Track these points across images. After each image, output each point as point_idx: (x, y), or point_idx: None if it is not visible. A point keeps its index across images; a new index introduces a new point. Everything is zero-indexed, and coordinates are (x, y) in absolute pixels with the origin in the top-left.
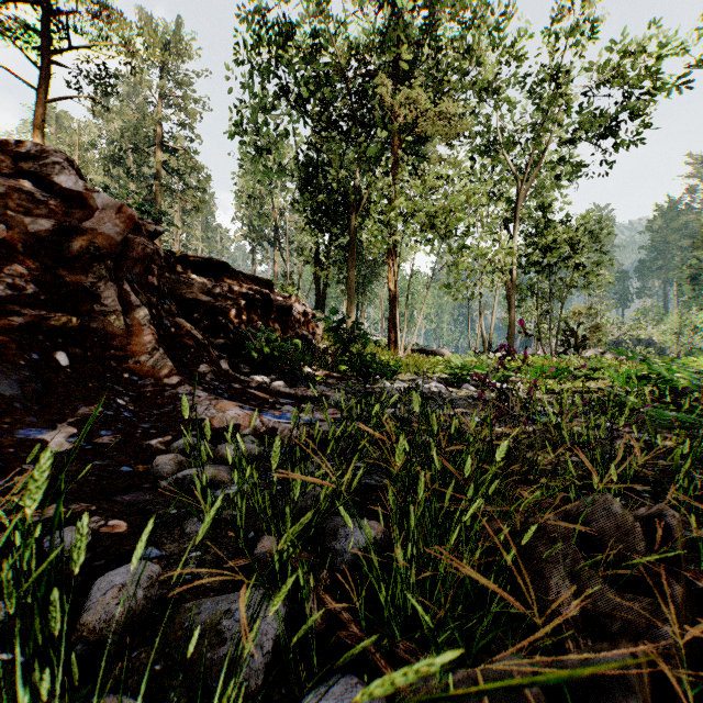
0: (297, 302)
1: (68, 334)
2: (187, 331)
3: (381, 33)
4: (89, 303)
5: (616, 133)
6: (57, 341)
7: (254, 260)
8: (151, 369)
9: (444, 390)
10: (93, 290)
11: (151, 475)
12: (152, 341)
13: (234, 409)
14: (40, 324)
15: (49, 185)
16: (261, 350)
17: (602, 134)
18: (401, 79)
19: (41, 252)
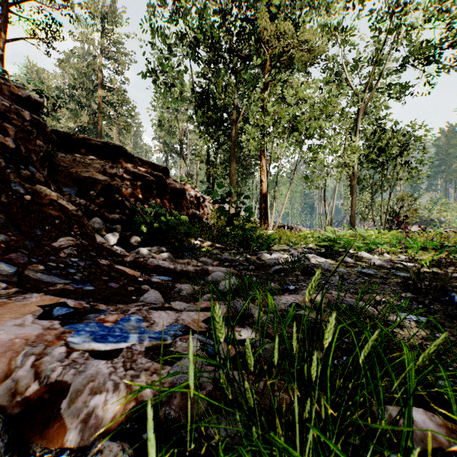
0: (190, 189)
1: None
2: (51, 200)
3: None
4: None
5: (437, 59)
6: None
7: (167, 166)
8: None
9: (328, 263)
10: None
11: None
12: None
13: (6, 325)
14: None
15: None
16: (151, 224)
17: (424, 61)
18: (270, 22)
19: None
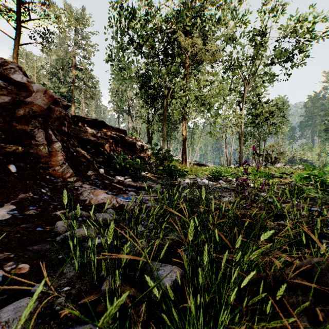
0: (138, 141)
1: (17, 155)
2: (82, 154)
3: (179, 12)
4: (29, 140)
5: (291, 60)
6: (11, 159)
7: (119, 121)
8: (61, 173)
9: (210, 183)
10: (31, 133)
11: (53, 232)
12: (62, 159)
13: (103, 194)
14: (1, 150)
15: (9, 79)
16: (120, 164)
17: (284, 60)
18: (188, 34)
19: (3, 113)
